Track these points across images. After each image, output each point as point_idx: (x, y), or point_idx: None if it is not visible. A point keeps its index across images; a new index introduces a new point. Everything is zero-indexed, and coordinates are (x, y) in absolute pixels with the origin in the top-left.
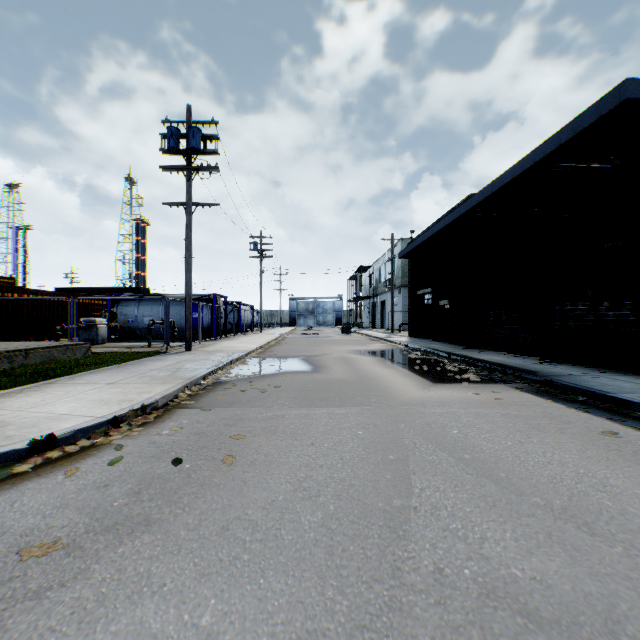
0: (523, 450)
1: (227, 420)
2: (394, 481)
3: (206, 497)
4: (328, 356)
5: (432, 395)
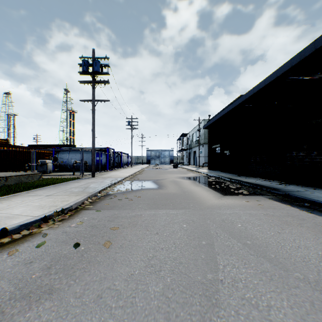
0: (281, 238)
1: (109, 217)
2: (206, 260)
3: (90, 271)
4: (166, 180)
5: (223, 202)
